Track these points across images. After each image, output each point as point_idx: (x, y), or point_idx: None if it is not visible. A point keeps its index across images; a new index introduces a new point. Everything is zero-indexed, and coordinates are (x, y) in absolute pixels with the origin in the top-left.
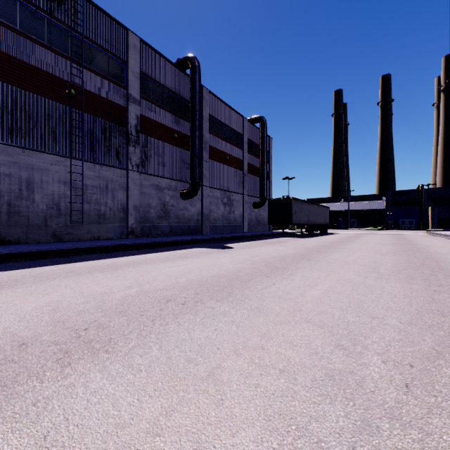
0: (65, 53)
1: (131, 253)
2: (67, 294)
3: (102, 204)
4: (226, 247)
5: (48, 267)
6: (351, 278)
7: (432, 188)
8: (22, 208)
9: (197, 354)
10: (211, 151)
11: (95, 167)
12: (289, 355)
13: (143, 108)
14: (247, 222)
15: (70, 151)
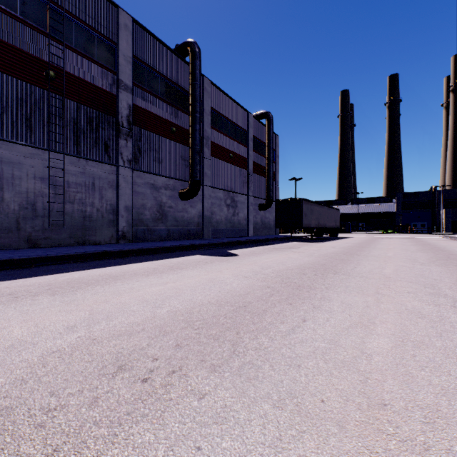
0: (42, 28)
1: (112, 262)
2: None
3: (87, 204)
4: (230, 254)
5: None
6: (417, 308)
7: (445, 190)
8: None
9: None
10: (214, 148)
11: (80, 162)
12: None
13: (137, 97)
14: (252, 225)
15: (48, 142)
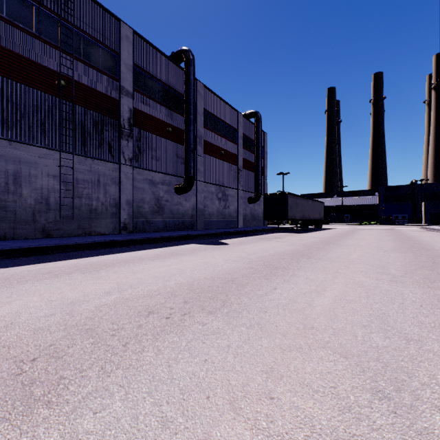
0: (54, 42)
1: (120, 250)
2: (31, 302)
3: (93, 198)
4: (221, 243)
5: (25, 267)
6: (362, 281)
7: (425, 184)
8: (9, 203)
9: (176, 410)
10: (206, 146)
11: (87, 161)
12: (310, 412)
13: (137, 101)
14: (242, 217)
15: (60, 144)
